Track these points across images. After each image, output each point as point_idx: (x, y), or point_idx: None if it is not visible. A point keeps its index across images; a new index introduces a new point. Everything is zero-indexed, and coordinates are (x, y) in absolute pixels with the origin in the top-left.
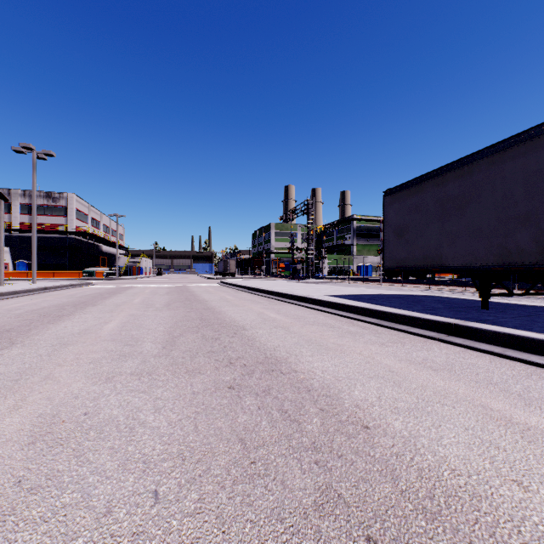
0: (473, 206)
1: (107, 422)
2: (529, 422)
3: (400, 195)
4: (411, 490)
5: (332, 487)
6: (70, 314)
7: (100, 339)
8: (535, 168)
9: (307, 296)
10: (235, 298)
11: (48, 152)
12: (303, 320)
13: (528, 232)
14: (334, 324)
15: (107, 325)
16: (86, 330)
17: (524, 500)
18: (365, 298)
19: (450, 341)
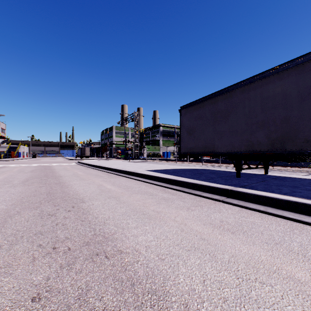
0: (233, 116)
1: None
2: None
3: (190, 109)
4: None
5: None
6: None
7: None
8: (267, 95)
9: (134, 171)
10: (84, 174)
11: None
12: (130, 190)
13: (263, 132)
14: (152, 192)
15: None
16: None
17: None
18: (170, 172)
19: (230, 202)
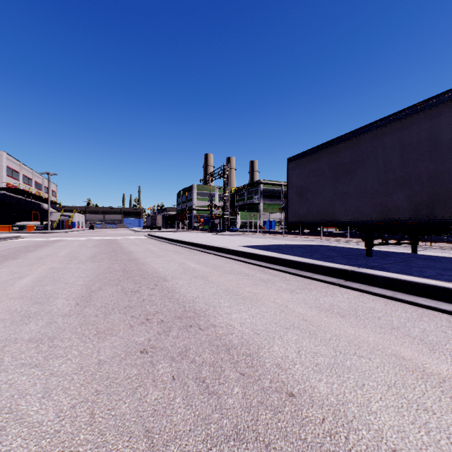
0: (360, 171)
1: None
2: (441, 371)
3: (301, 162)
4: None
5: None
6: None
7: (7, 297)
8: (408, 141)
9: (224, 247)
10: (160, 249)
11: None
12: (220, 270)
13: (403, 193)
14: (248, 272)
15: (21, 281)
16: None
17: None
18: (273, 248)
19: (349, 286)
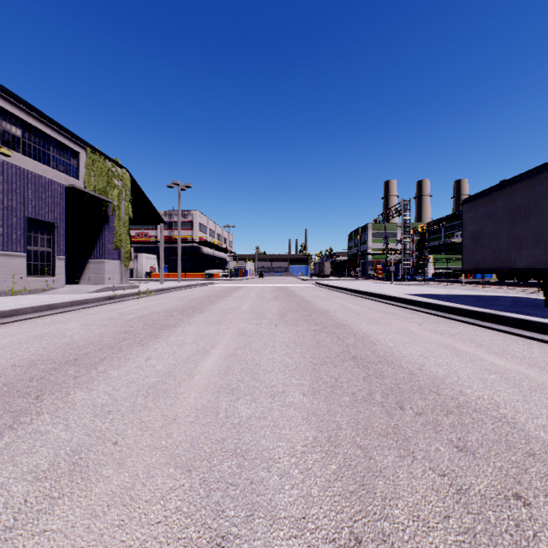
0: (536, 214)
1: (264, 334)
2: (465, 350)
3: (476, 204)
4: (378, 354)
5: (348, 351)
6: (217, 300)
7: (243, 312)
8: None
9: (386, 294)
10: (326, 295)
11: (188, 185)
12: (373, 310)
13: None
14: (397, 313)
15: (243, 307)
16: (233, 308)
17: (421, 359)
18: (440, 297)
19: (478, 324)
